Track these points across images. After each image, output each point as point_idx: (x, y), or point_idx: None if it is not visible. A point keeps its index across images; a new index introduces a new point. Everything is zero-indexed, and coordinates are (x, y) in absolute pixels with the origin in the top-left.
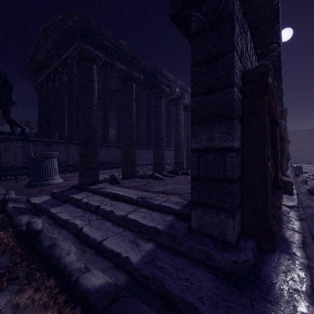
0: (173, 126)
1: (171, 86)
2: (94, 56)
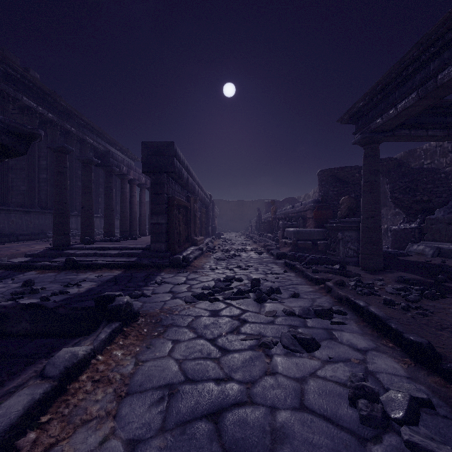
0: (101, 186)
1: (120, 166)
2: (70, 150)
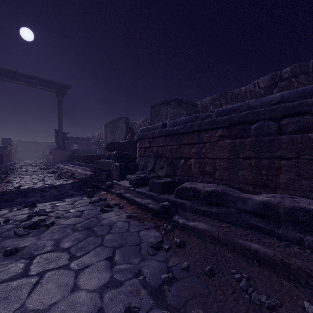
0: None
1: None
2: None
